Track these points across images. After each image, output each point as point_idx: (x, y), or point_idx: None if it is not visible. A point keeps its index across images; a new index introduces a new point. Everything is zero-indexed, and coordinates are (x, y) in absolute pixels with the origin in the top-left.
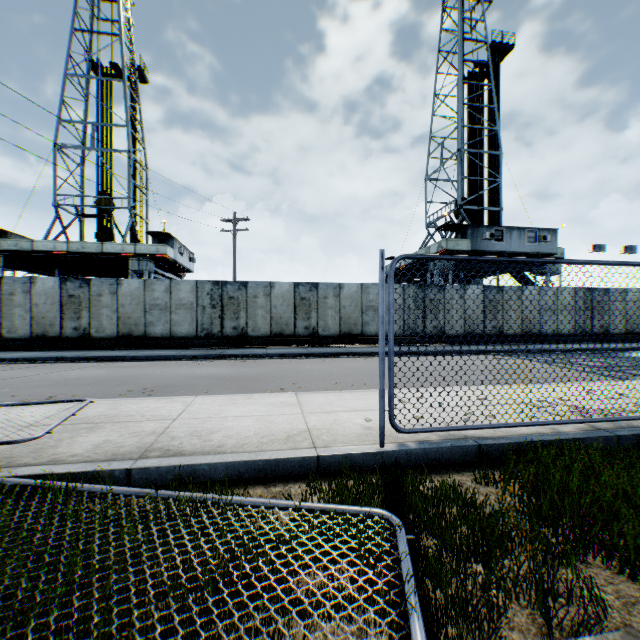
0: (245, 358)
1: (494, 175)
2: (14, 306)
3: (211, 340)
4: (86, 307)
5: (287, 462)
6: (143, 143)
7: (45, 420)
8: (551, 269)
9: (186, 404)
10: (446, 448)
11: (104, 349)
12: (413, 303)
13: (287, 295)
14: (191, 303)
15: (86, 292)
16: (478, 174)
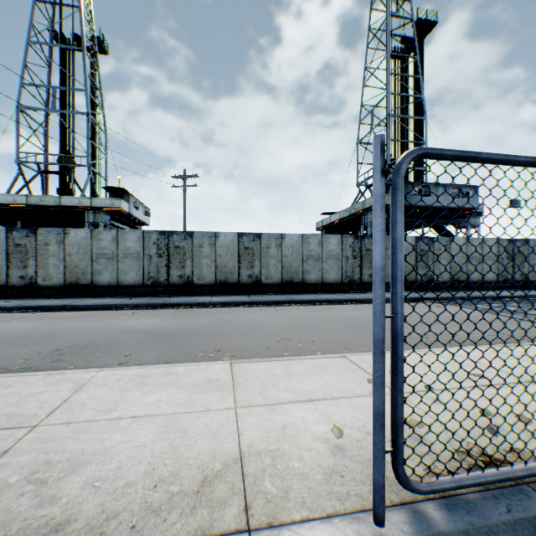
0: (188, 307)
1: (419, 139)
2: None
3: (157, 288)
4: (33, 256)
5: None
6: (102, 107)
7: None
8: (471, 222)
9: (77, 386)
10: (503, 523)
11: (50, 297)
12: (350, 253)
13: (231, 245)
14: (138, 252)
15: (33, 241)
16: (405, 137)
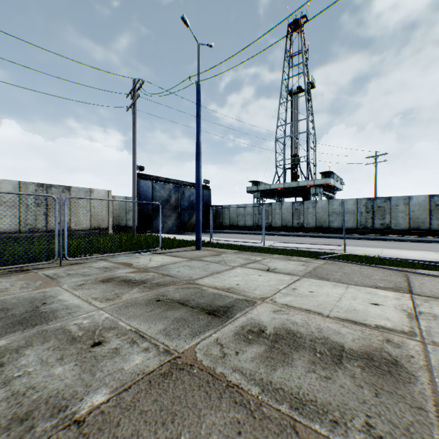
0: (391, 241)
1: None
2: (275, 214)
3: (365, 231)
4: (302, 214)
5: (432, 262)
6: (313, 123)
7: (336, 248)
8: None
9: (380, 249)
10: None
11: (310, 233)
12: None
13: (422, 203)
14: (353, 210)
15: (302, 207)
16: None
